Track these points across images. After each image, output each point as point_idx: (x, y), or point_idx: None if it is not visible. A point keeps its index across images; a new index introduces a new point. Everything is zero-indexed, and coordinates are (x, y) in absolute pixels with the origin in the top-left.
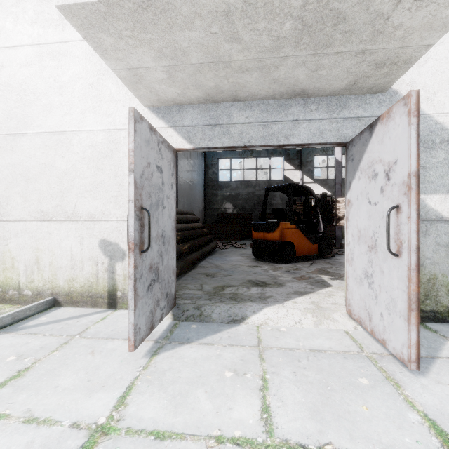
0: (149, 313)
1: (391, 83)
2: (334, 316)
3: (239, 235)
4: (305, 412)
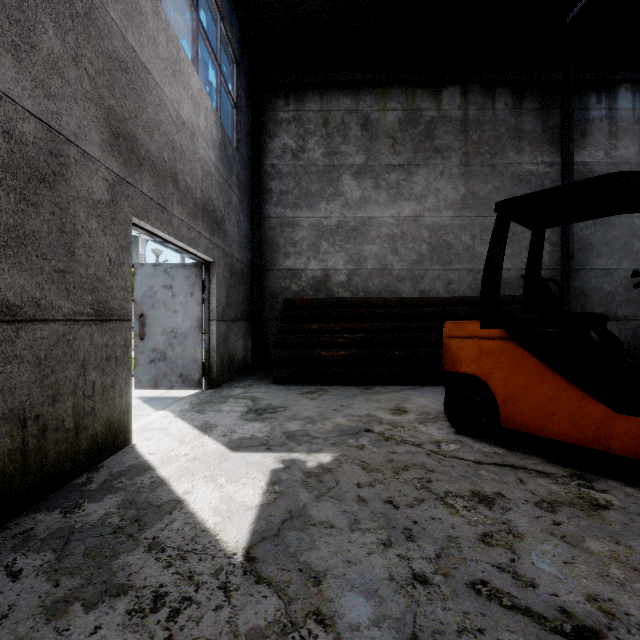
0: (152, 377)
1: None
2: None
3: None
4: None
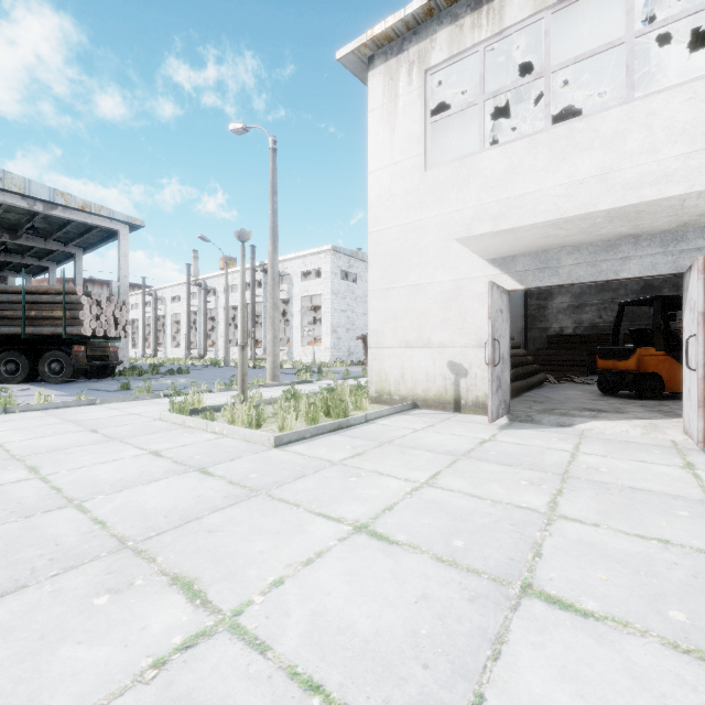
0: (496, 407)
1: None
2: (667, 431)
3: (584, 367)
4: (601, 451)
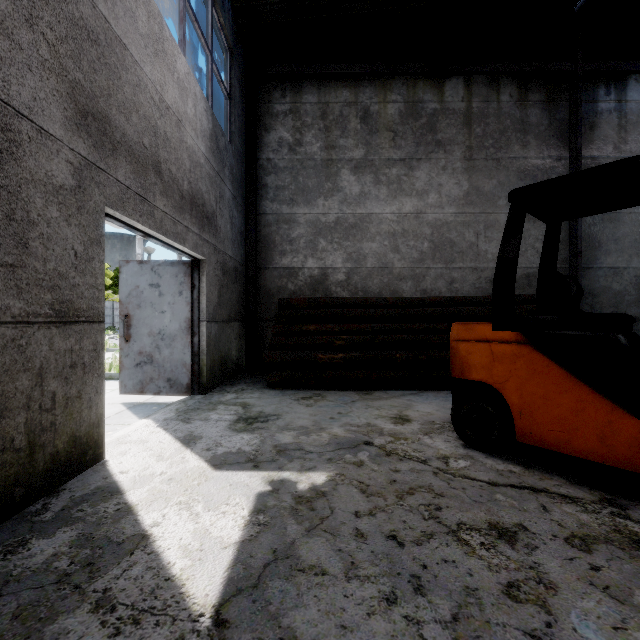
0: (138, 382)
1: None
2: None
3: None
4: None
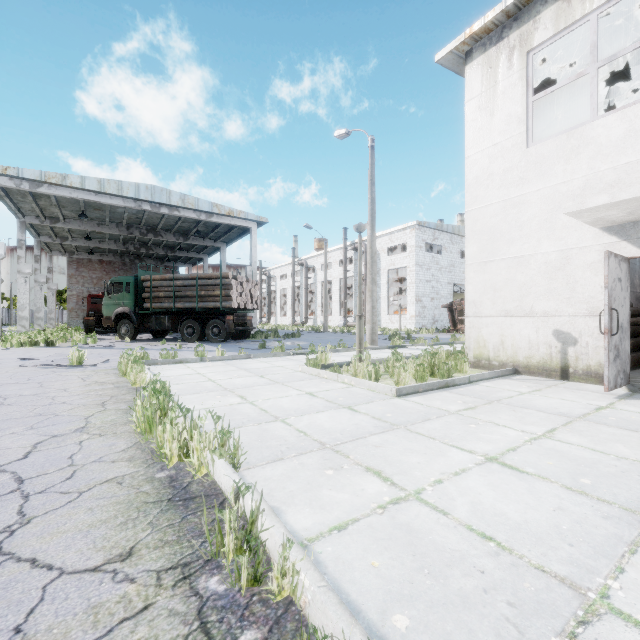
0: (614, 376)
1: None
2: None
3: None
4: None
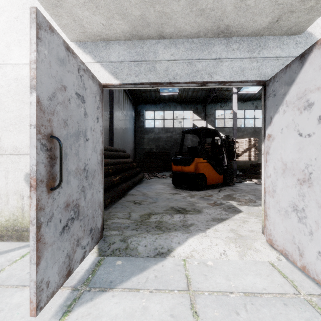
0: (64, 259)
1: (310, 22)
2: (256, 245)
3: (161, 168)
4: None
